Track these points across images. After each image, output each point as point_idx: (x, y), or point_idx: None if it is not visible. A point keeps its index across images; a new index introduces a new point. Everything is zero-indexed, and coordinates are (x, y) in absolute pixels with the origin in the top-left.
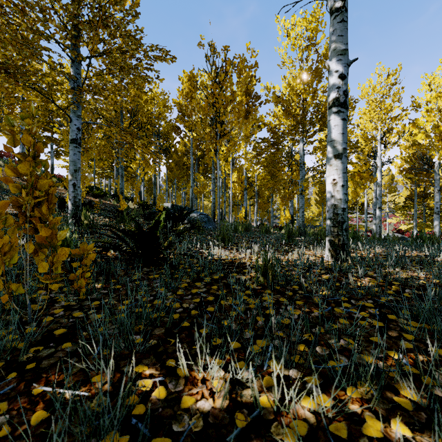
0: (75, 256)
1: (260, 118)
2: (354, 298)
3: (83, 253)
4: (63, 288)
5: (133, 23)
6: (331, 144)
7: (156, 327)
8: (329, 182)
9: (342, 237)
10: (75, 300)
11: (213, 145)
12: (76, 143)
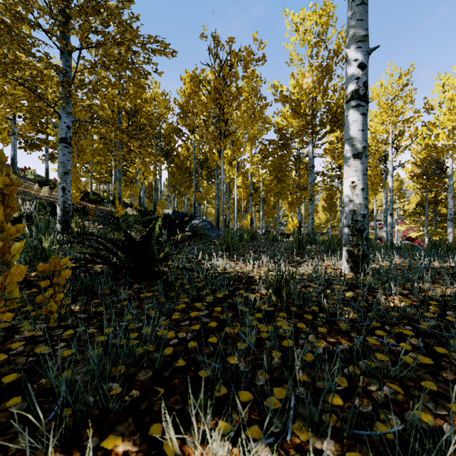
0: (44, 273)
1: (266, 119)
2: (388, 323)
3: (54, 269)
4: (31, 312)
5: (128, 8)
6: (349, 142)
7: (141, 367)
8: (346, 185)
9: (362, 246)
10: (44, 328)
11: (216, 145)
12: (65, 142)
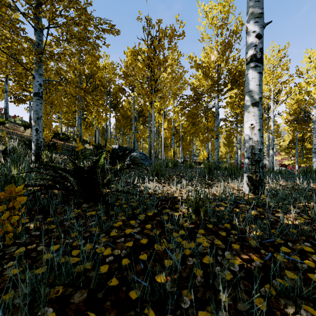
0: (0, 199)
1: (185, 80)
2: (289, 240)
3: (9, 195)
4: None
5: None
6: (249, 94)
7: (78, 288)
8: (247, 127)
9: (259, 173)
10: (0, 246)
11: (148, 98)
12: (38, 96)
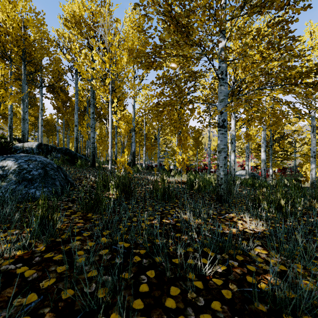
0: None
1: None
2: None
3: None
4: None
5: None
6: None
7: None
8: None
9: None
10: None
11: None
12: None
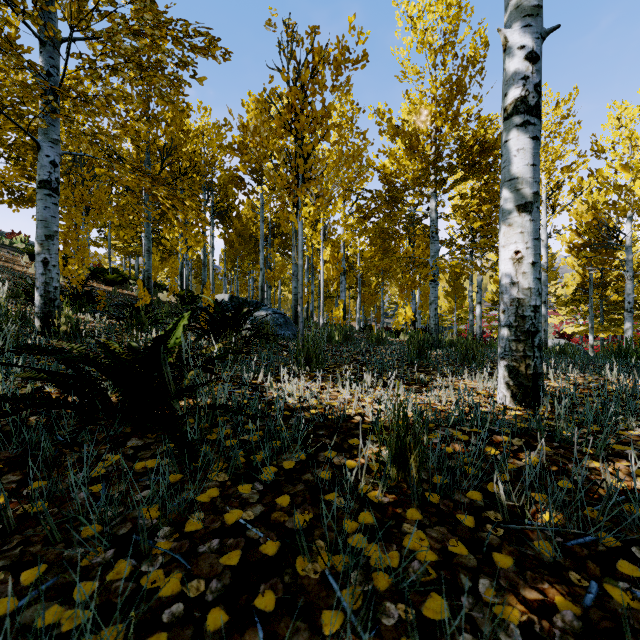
0: None
1: (367, 160)
2: (633, 538)
3: None
4: None
5: None
6: (510, 186)
7: None
8: (506, 257)
9: (534, 360)
10: None
11: (291, 196)
12: (49, 188)
